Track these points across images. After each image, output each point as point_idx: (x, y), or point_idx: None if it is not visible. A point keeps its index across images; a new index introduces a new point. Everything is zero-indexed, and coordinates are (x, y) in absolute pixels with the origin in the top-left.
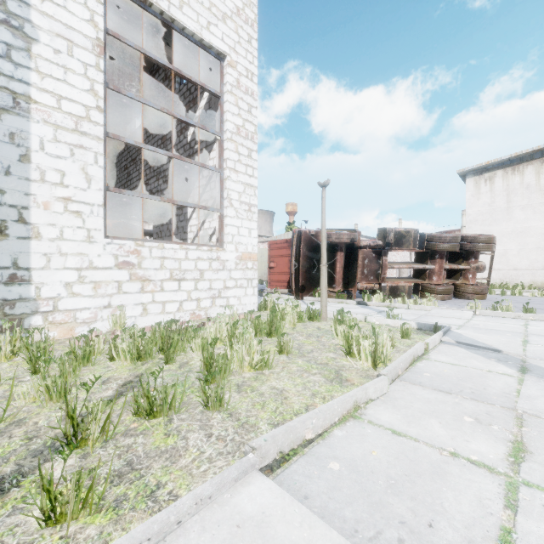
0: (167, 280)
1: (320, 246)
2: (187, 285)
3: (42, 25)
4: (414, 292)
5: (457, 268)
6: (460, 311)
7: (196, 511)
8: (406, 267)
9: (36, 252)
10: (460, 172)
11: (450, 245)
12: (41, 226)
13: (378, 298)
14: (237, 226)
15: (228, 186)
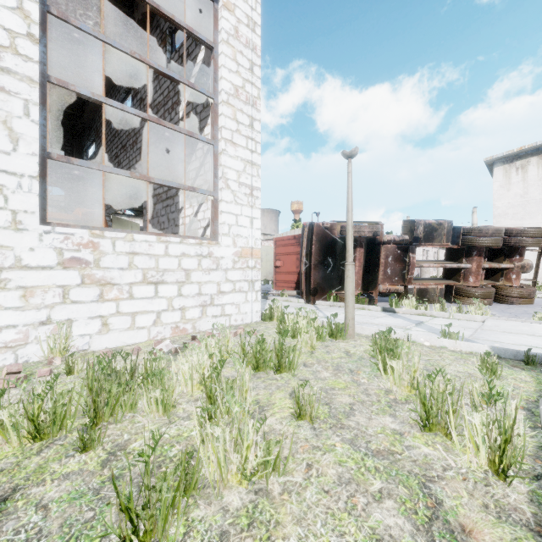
0: (139, 283)
1: (336, 242)
2: (167, 289)
3: None
4: (445, 296)
5: (498, 267)
6: (526, 323)
7: None
8: (438, 266)
9: None
10: (487, 161)
11: (493, 239)
12: None
13: (410, 304)
14: (235, 214)
15: (223, 162)
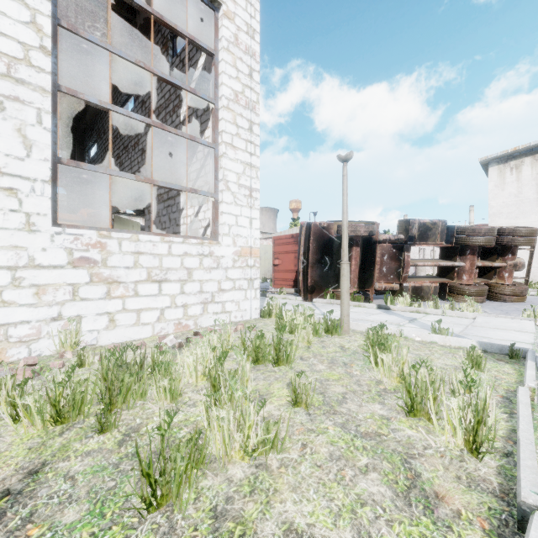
0: (144, 281)
1: (333, 241)
2: (170, 287)
3: None
4: (439, 293)
5: (491, 265)
6: (515, 320)
7: None
8: (432, 264)
9: None
10: (482, 161)
11: (486, 238)
12: None
13: (404, 302)
14: (235, 214)
15: (223, 165)
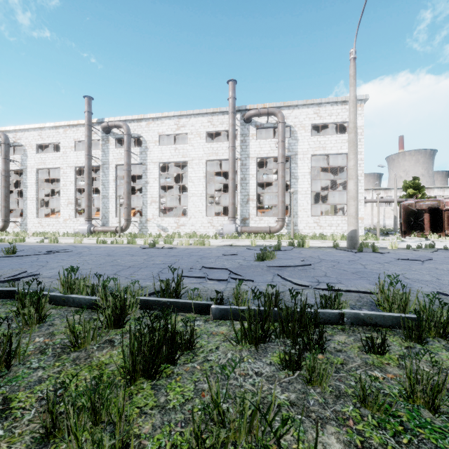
0: (327, 226)
1: (414, 211)
2: (333, 228)
3: (299, 175)
4: None
5: None
6: None
7: (312, 241)
8: None
9: (299, 220)
10: None
11: None
12: (299, 215)
13: (435, 237)
14: None
15: None
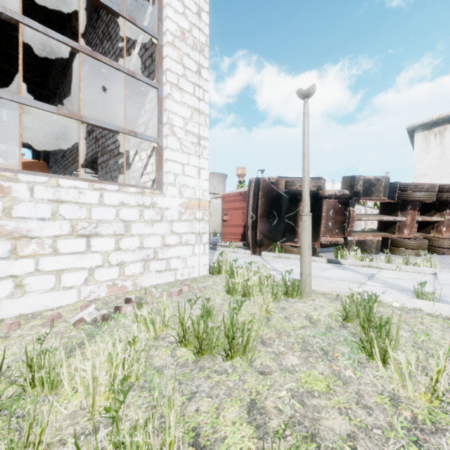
0: (66, 236)
1: (281, 196)
2: (102, 243)
3: None
4: (380, 247)
5: (430, 220)
6: None
7: None
8: (375, 219)
9: None
10: (409, 128)
11: (428, 194)
12: None
13: (355, 256)
14: (181, 163)
15: (168, 107)
